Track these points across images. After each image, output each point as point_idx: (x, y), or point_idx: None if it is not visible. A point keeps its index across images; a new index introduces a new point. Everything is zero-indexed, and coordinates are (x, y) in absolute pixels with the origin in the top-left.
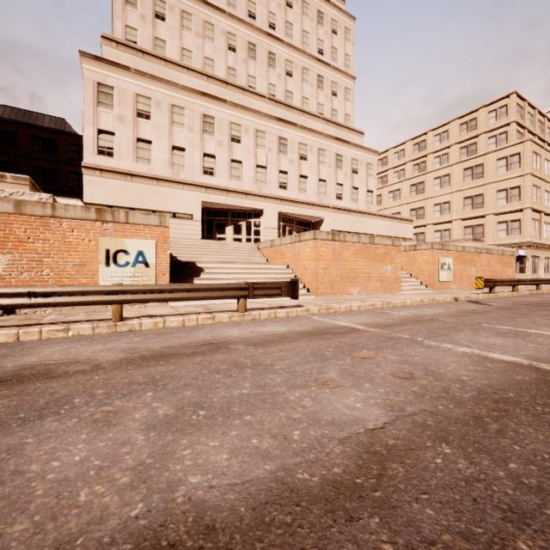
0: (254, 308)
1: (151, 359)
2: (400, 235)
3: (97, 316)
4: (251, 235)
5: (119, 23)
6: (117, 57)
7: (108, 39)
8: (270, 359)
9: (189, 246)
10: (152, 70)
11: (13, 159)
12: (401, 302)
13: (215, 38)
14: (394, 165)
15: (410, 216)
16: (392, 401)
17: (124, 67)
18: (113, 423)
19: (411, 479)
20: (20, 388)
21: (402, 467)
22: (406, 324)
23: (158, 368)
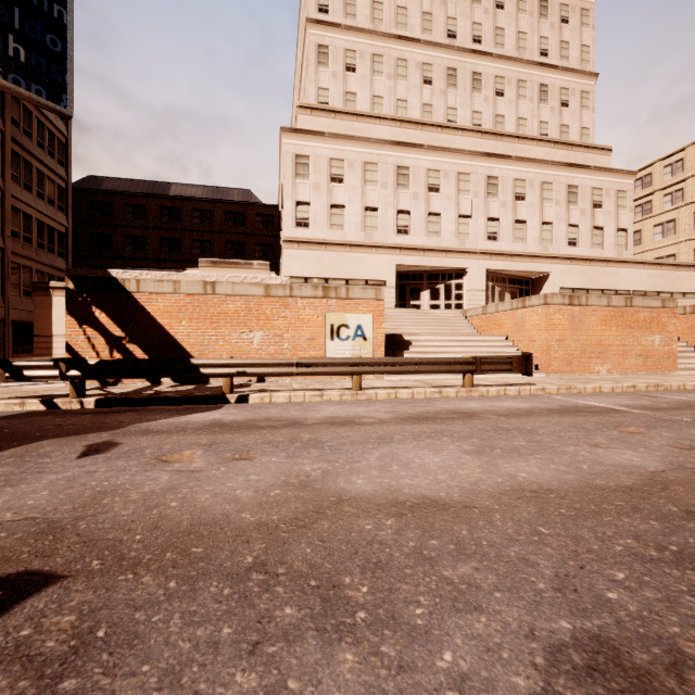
0: (478, 385)
1: (419, 419)
2: (676, 288)
3: (333, 386)
4: (451, 299)
5: (311, 88)
6: (311, 123)
7: (303, 107)
8: (529, 426)
9: (388, 316)
10: (344, 129)
11: (210, 236)
12: (678, 384)
13: (408, 74)
14: (663, 185)
15: (693, 260)
16: (670, 460)
17: (319, 133)
18: (438, 449)
19: (690, 493)
20: (348, 428)
21: (682, 488)
22: (687, 408)
23: (432, 425)
